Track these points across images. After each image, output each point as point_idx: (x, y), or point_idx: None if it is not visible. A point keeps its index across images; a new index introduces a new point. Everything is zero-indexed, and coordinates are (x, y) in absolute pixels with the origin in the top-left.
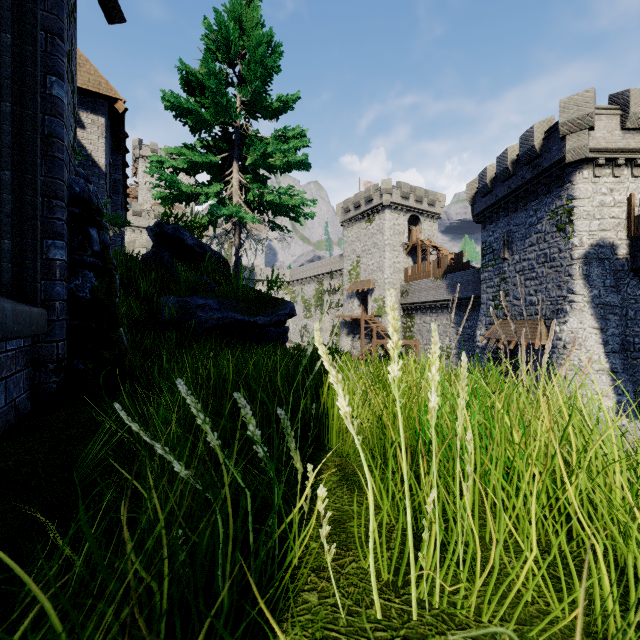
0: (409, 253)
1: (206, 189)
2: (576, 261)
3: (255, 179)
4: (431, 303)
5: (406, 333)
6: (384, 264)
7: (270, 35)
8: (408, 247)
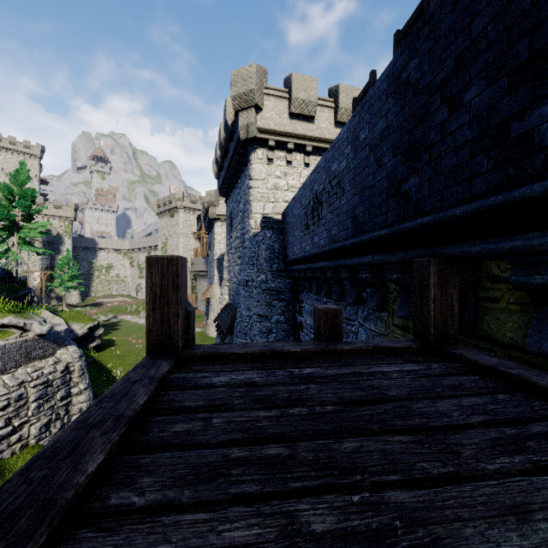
0: (198, 238)
1: (0, 245)
2: (215, 261)
3: (24, 240)
4: (201, 272)
5: (194, 290)
6: (179, 246)
7: (29, 189)
8: (197, 235)
